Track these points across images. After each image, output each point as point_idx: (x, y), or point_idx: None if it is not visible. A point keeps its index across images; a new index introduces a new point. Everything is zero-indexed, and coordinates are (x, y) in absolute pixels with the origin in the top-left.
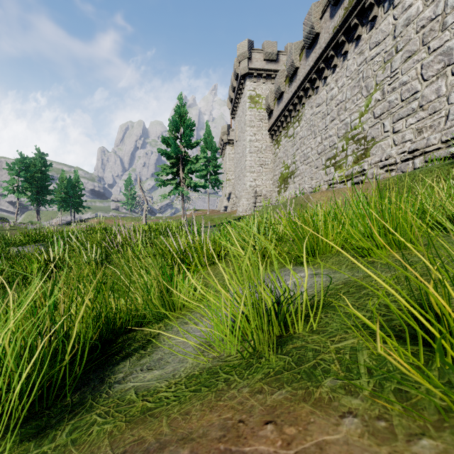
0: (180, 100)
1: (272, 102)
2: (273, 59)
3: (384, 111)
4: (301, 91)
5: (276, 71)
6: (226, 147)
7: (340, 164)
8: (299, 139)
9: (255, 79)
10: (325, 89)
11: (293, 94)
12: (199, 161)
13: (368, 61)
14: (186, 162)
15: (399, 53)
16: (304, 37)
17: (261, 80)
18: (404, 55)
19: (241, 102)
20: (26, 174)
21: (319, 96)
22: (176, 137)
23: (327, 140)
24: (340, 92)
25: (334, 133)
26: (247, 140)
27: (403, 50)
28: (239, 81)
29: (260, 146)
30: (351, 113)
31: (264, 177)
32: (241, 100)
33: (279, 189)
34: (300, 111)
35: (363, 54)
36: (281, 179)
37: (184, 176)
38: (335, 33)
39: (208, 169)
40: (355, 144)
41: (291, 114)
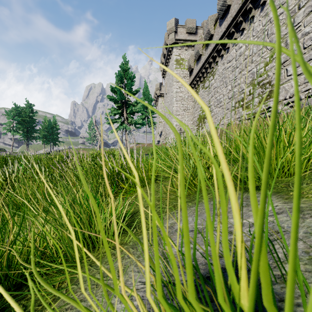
0: (124, 59)
1: (192, 63)
2: (193, 32)
3: (287, 59)
4: (215, 52)
5: (195, 41)
6: (159, 98)
7: (247, 105)
8: (213, 89)
9: (179, 47)
10: (235, 48)
11: (209, 55)
12: (138, 104)
13: (272, 20)
14: (128, 105)
15: (302, 9)
16: (218, 9)
17: (184, 48)
18: (307, 10)
19: (169, 65)
20: (19, 118)
21: (230, 55)
22: (121, 87)
23: (236, 87)
24: (247, 49)
25: (242, 81)
26: (174, 92)
27: (306, 5)
28: (168, 49)
29: (184, 96)
30: (257, 64)
31: (186, 119)
32: (169, 63)
33: (198, 127)
34: (214, 68)
35: (268, 16)
36: (199, 119)
37: (127, 116)
38: (244, 2)
39: (146, 114)
40: (260, 88)
41: (207, 71)
